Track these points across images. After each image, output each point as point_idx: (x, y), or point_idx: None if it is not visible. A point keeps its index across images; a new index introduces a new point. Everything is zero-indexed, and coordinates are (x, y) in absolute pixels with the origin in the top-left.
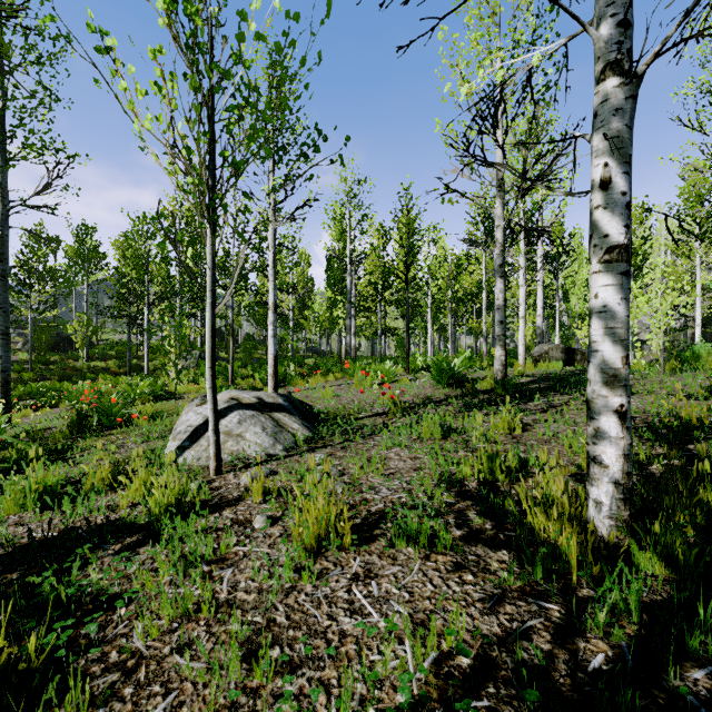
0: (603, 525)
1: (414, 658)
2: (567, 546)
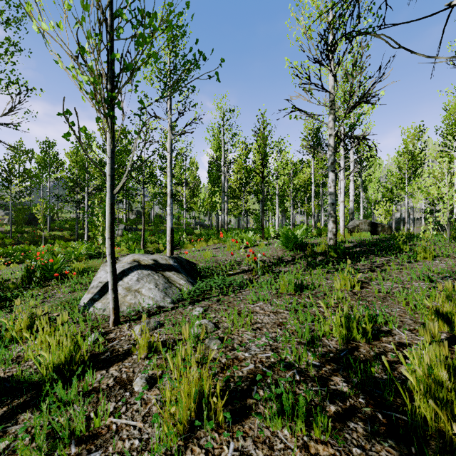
0: None
1: None
2: None
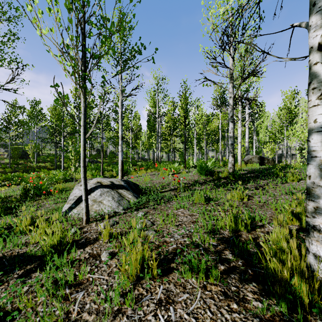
0: None
1: None
2: (299, 285)
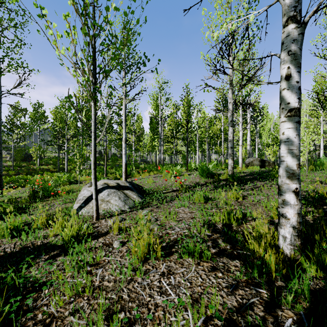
0: (287, 248)
1: (193, 320)
2: (269, 259)
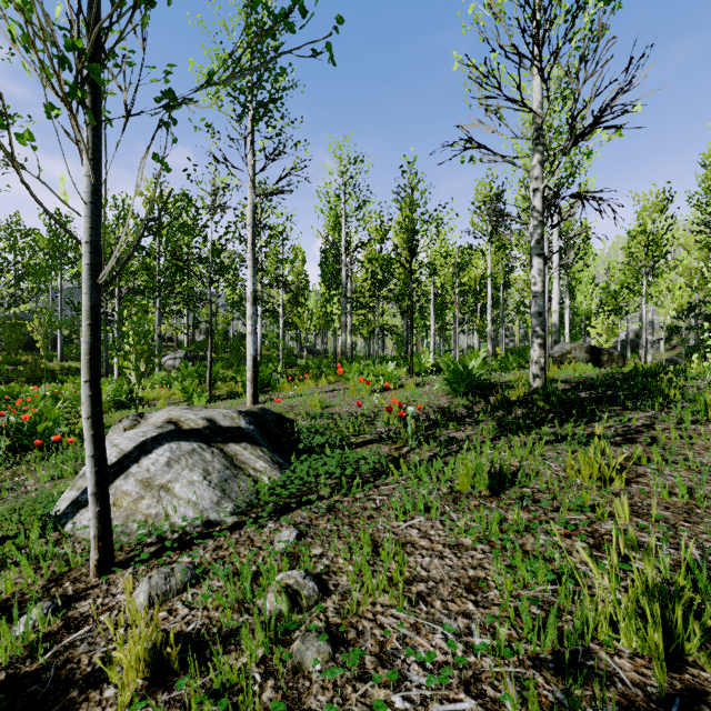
0: None
1: None
2: None
